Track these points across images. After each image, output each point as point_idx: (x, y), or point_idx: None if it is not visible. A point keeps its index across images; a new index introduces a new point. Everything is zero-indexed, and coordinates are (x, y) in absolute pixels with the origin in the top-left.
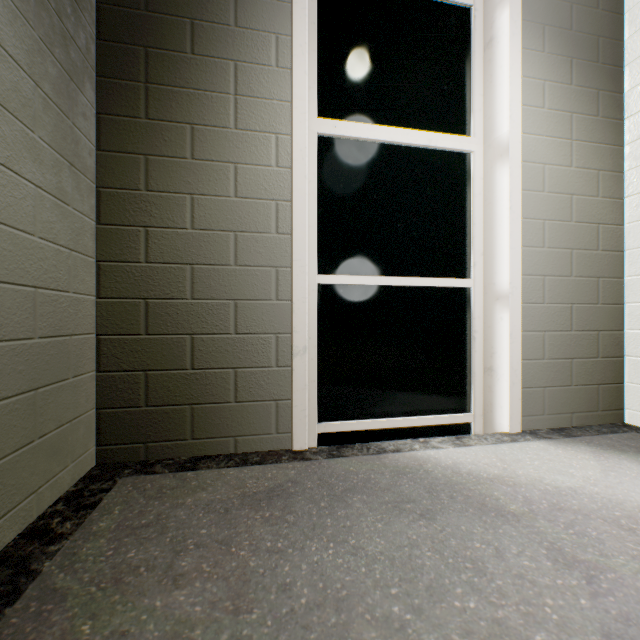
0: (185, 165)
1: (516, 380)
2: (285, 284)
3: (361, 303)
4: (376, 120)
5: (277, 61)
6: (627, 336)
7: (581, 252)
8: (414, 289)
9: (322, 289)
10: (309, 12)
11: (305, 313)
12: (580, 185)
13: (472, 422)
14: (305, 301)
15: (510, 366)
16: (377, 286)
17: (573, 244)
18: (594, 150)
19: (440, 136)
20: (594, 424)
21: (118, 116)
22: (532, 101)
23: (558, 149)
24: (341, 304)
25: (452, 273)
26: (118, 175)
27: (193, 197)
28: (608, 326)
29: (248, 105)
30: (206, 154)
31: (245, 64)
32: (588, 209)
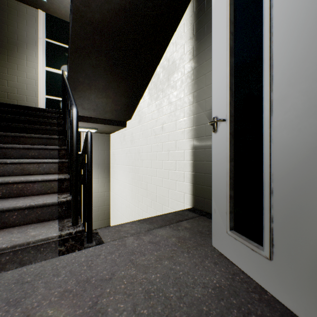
0: (16, 71)
1: None
2: (37, 95)
3: (56, 102)
4: (59, 69)
5: (35, 56)
6: None
7: None
8: None
9: (47, 98)
10: (44, 47)
11: (41, 100)
12: None
13: None
14: (41, 98)
15: None
16: (60, 100)
17: None
18: None
19: None
20: None
21: (2, 61)
22: None
23: None
24: (51, 102)
25: None
26: (2, 71)
27: (17, 77)
28: None
29: (29, 63)
30: (20, 70)
31: (29, 56)
32: None
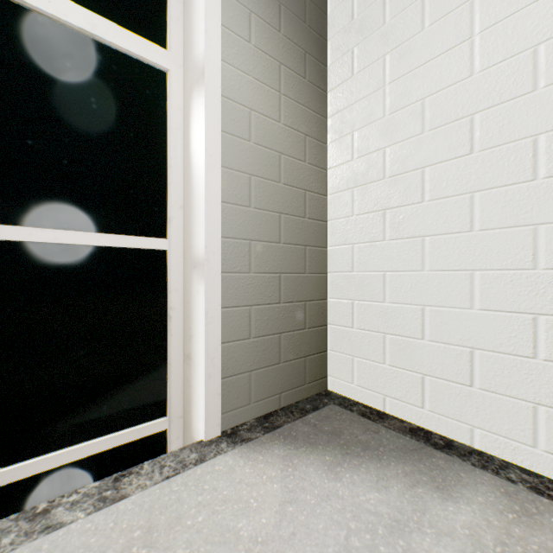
0: None
1: (214, 371)
2: None
3: None
4: None
5: None
6: (330, 305)
7: (290, 217)
8: (65, 248)
9: None
10: None
11: None
12: (289, 145)
13: (168, 428)
14: None
15: (206, 354)
16: None
17: (282, 208)
18: (302, 112)
19: (113, 27)
20: (302, 398)
21: None
22: (237, 28)
23: (266, 98)
24: None
25: (137, 229)
26: None
27: None
28: (314, 295)
29: None
30: None
31: None
32: (297, 173)
